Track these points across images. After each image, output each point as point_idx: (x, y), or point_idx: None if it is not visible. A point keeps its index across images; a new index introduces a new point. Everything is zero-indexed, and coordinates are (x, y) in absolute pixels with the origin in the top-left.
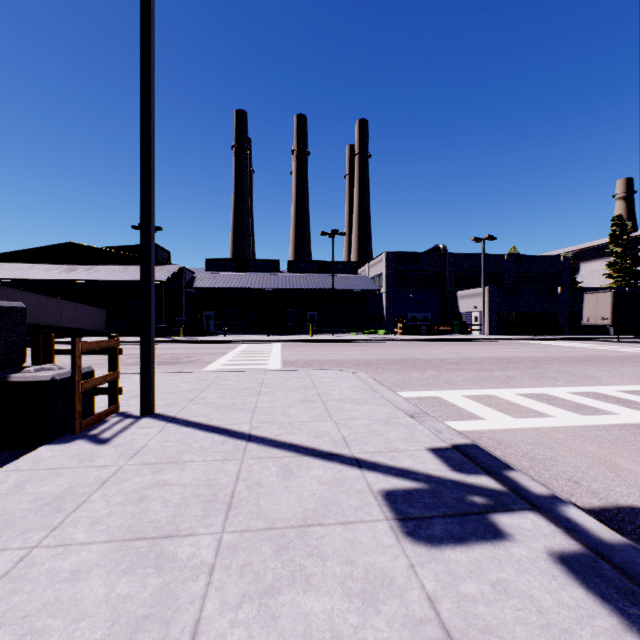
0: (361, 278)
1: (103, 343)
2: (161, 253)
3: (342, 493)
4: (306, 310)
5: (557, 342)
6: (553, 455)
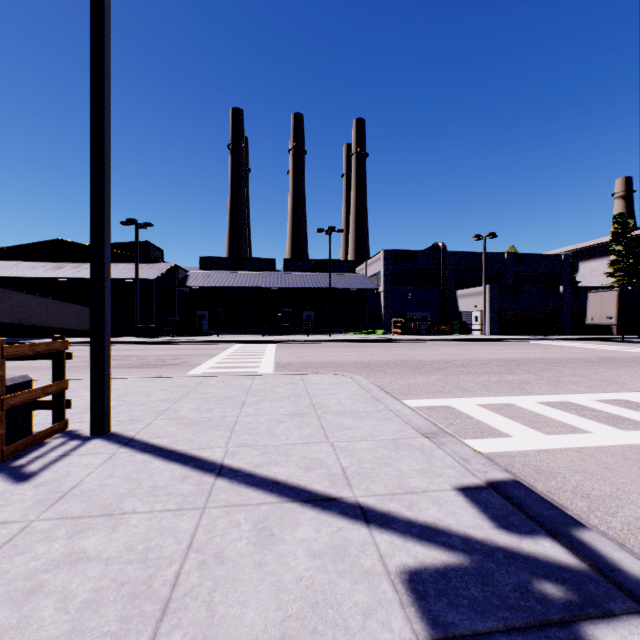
0: (359, 277)
1: (41, 346)
2: (153, 251)
3: (343, 577)
4: (302, 310)
5: (561, 342)
6: (612, 490)
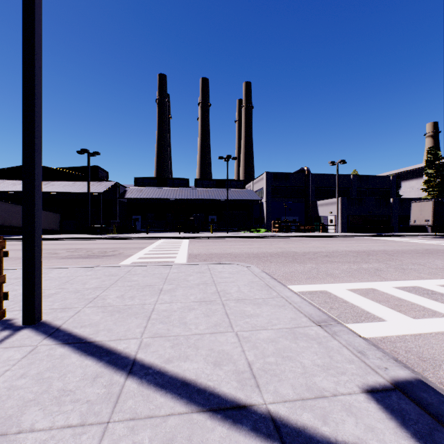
0: (248, 191)
1: None
2: (101, 172)
3: None
4: (208, 214)
5: (393, 238)
6: None
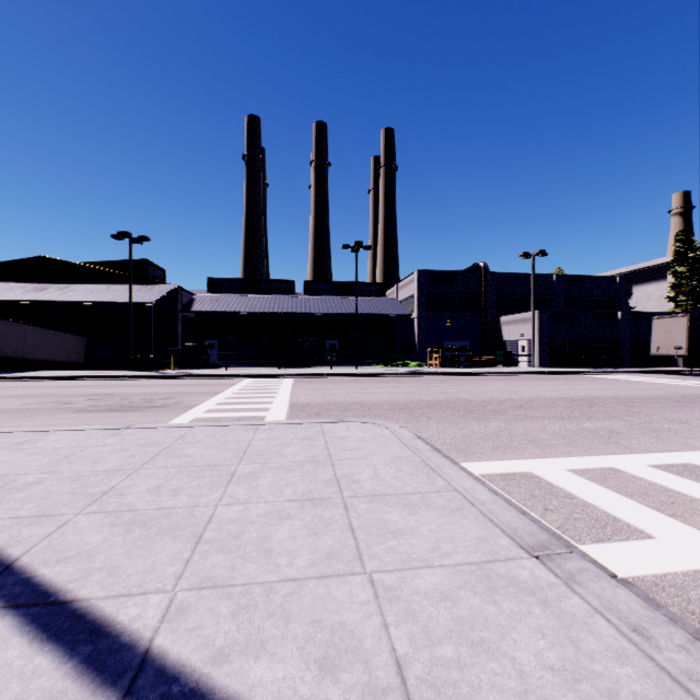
0: (389, 301)
1: None
2: (153, 270)
3: None
4: (325, 338)
5: (623, 376)
6: None
